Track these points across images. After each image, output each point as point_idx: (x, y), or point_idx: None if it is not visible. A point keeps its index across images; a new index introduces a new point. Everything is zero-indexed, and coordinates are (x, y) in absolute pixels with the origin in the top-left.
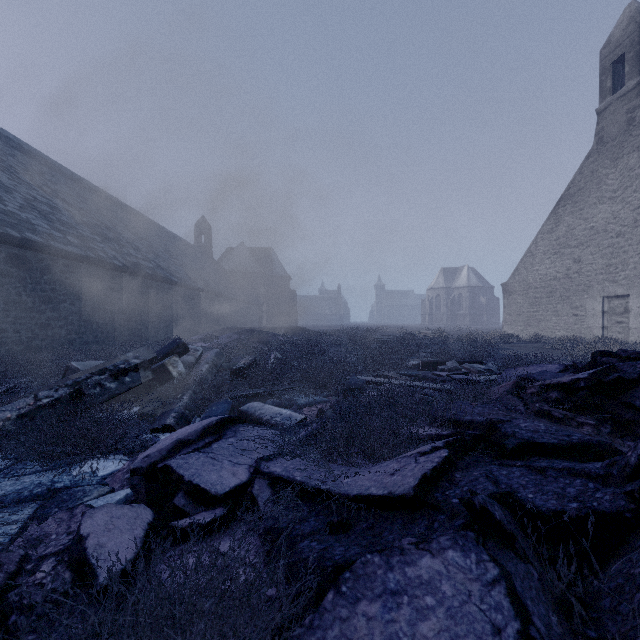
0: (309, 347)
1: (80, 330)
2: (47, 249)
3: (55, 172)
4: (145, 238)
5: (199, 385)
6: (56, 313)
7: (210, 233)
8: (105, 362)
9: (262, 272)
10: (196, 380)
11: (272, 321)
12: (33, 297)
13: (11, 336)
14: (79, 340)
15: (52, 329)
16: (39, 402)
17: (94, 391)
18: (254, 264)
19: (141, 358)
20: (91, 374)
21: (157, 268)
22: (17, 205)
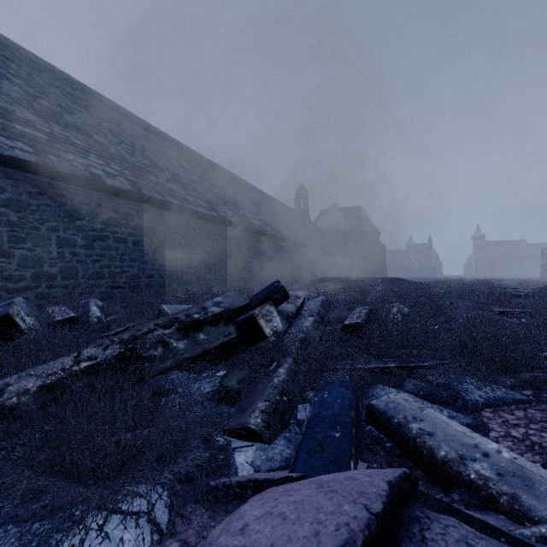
0: (430, 299)
1: (206, 277)
2: (181, 209)
3: (197, 160)
4: (257, 204)
5: (302, 350)
6: (188, 262)
7: (307, 198)
8: (189, 308)
9: (352, 229)
10: (297, 340)
11: (361, 273)
12: (172, 249)
13: (157, 280)
14: (205, 285)
15: (186, 275)
16: (75, 366)
17: (154, 352)
18: (345, 222)
19: (222, 305)
20: (155, 325)
21: (265, 226)
22: (165, 179)
